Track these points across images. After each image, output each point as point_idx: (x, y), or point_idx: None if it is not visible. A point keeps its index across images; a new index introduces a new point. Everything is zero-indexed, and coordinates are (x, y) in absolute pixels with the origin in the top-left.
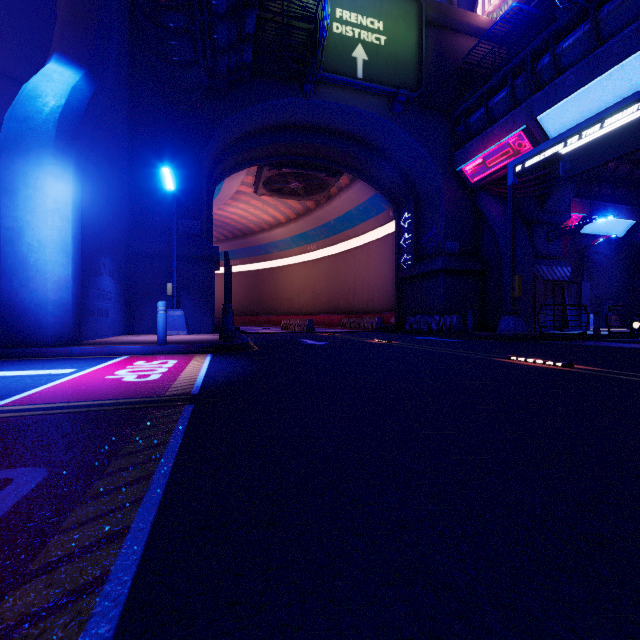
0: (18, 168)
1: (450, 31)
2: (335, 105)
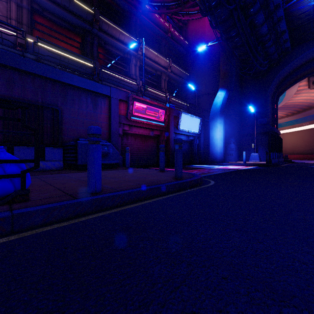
0: (213, 123)
1: None
2: None
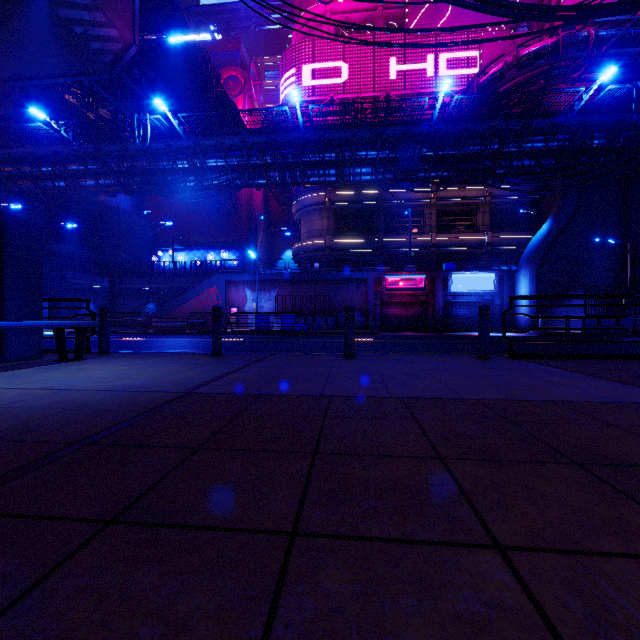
0: (517, 276)
1: None
2: None
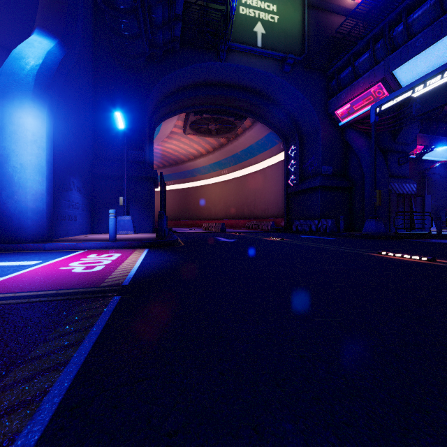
0: (6, 110)
1: (325, 11)
2: (241, 67)
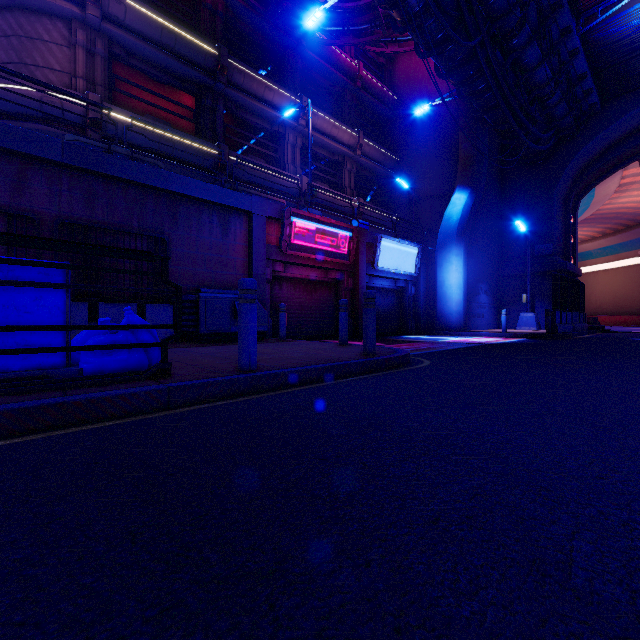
0: (443, 255)
1: None
2: None
